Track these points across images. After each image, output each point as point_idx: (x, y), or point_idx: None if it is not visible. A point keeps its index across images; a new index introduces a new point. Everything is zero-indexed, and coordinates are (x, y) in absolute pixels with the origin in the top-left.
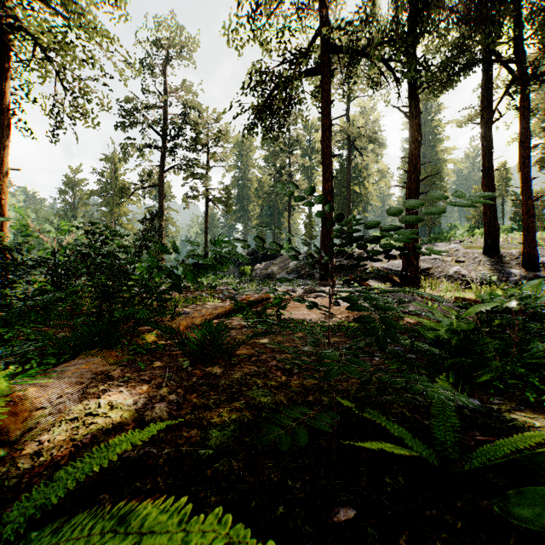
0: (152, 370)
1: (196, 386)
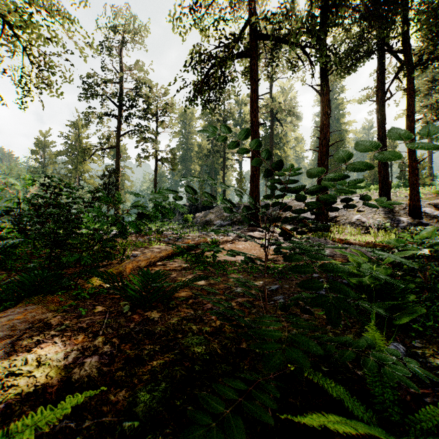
0: (93, 315)
1: (132, 333)
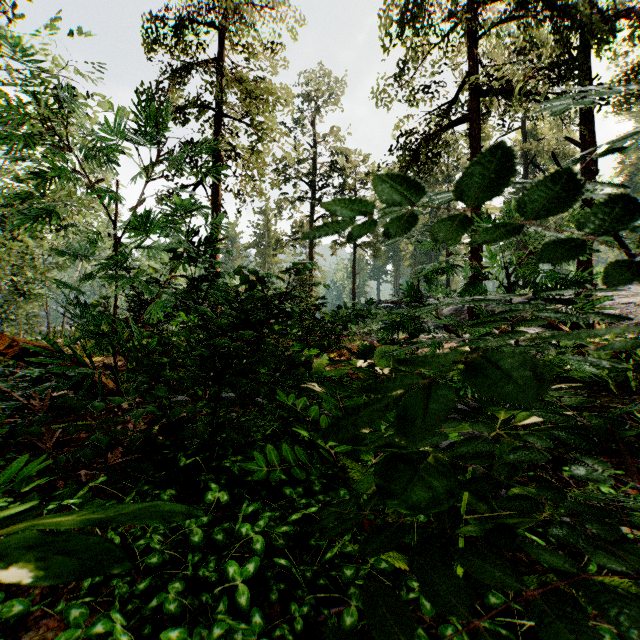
0: (339, 365)
1: None
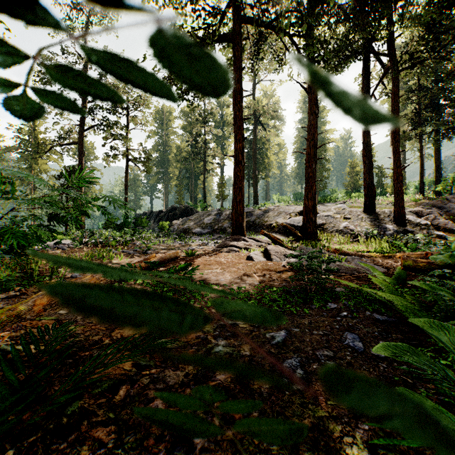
0: None
1: None
